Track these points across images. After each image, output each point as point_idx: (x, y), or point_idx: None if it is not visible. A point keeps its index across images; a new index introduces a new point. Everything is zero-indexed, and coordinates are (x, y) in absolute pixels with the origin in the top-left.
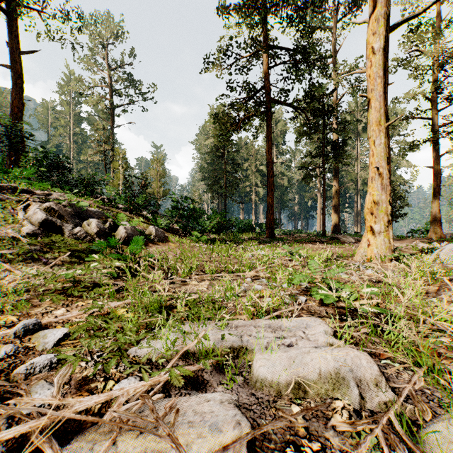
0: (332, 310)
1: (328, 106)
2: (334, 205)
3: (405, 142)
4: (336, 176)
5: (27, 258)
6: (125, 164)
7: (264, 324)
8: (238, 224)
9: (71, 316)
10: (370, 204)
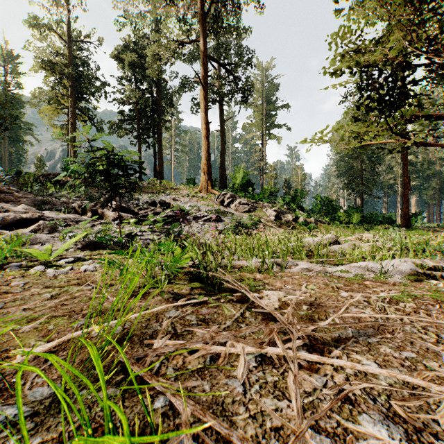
0: None
1: None
2: None
3: None
4: None
5: (278, 227)
6: (275, 174)
7: None
8: (377, 218)
9: None
10: None
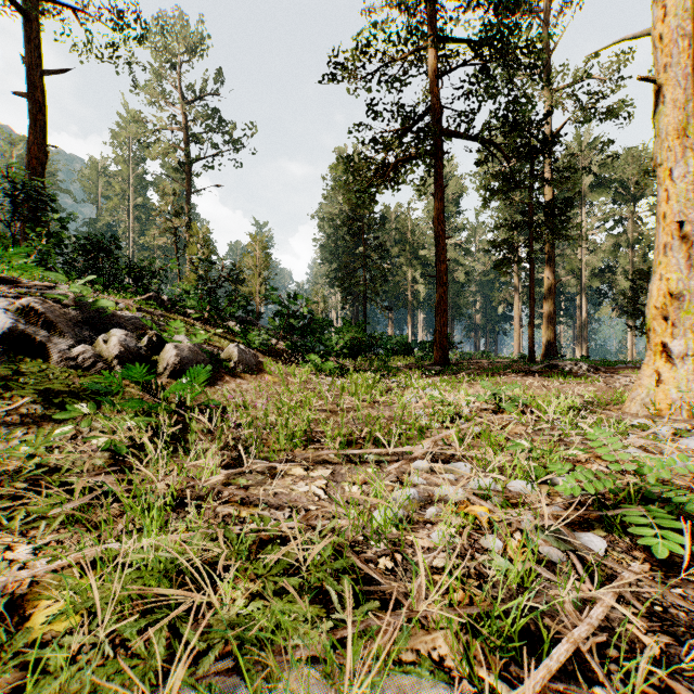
0: None
1: (545, 135)
2: (546, 311)
3: None
4: (550, 262)
5: None
6: (207, 249)
7: None
8: (385, 343)
9: None
10: (661, 299)
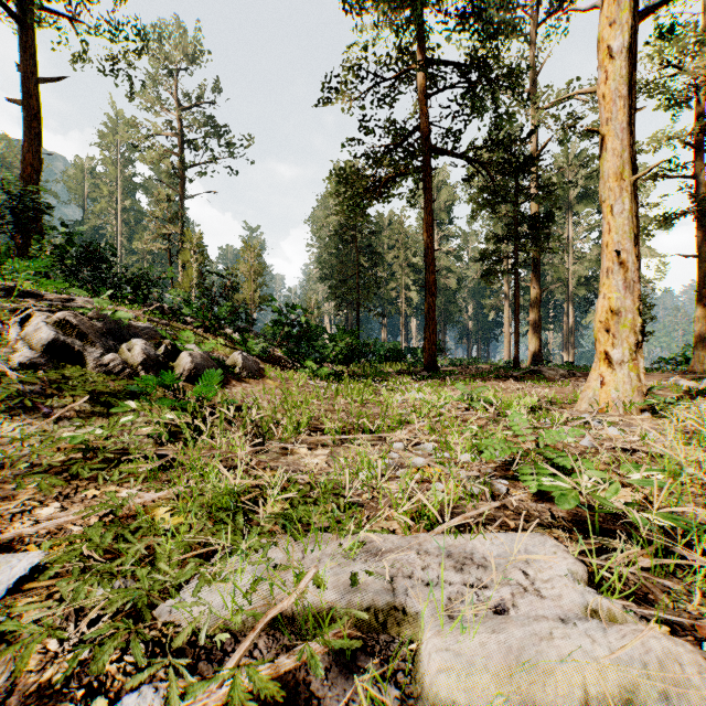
0: (562, 510)
1: (525, 157)
2: (532, 319)
3: (646, 218)
4: (536, 272)
5: (15, 407)
6: (201, 255)
7: (435, 545)
8: (378, 350)
9: (64, 522)
10: (605, 315)
